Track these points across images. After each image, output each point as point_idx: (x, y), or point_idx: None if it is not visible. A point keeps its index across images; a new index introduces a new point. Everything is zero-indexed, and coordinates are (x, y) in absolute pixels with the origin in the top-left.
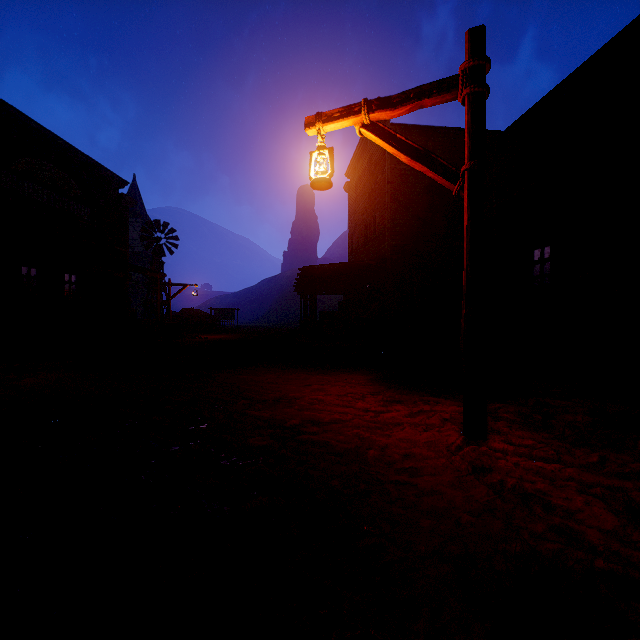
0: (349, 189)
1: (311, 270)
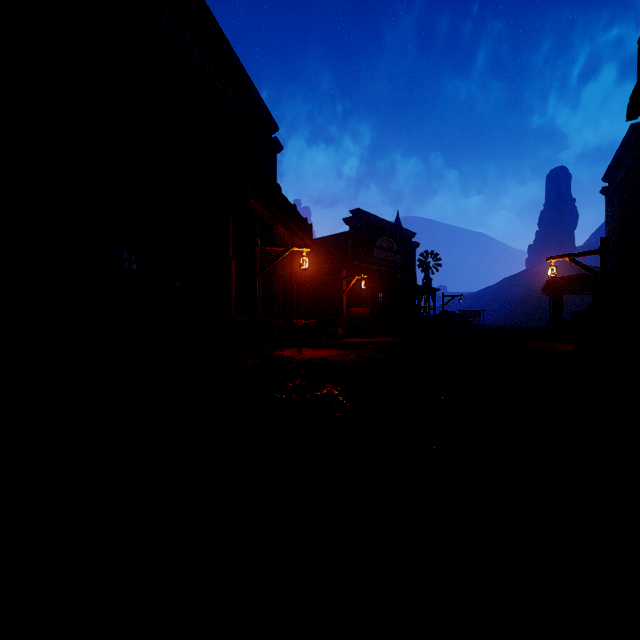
0: (606, 193)
1: (558, 281)
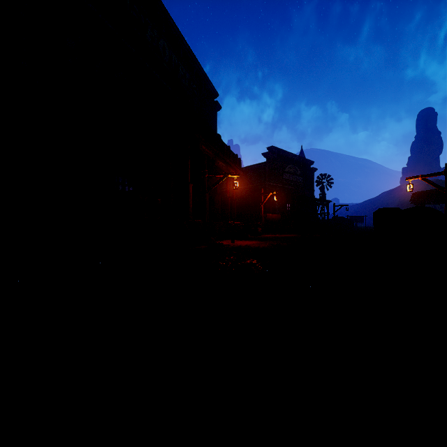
0: None
1: (420, 194)
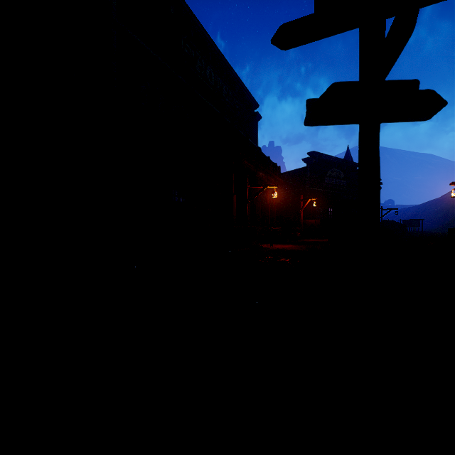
0: None
1: None
